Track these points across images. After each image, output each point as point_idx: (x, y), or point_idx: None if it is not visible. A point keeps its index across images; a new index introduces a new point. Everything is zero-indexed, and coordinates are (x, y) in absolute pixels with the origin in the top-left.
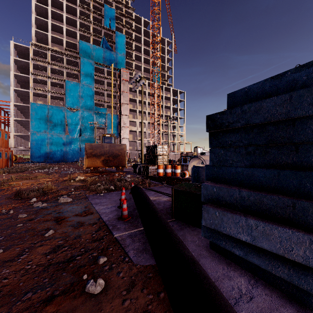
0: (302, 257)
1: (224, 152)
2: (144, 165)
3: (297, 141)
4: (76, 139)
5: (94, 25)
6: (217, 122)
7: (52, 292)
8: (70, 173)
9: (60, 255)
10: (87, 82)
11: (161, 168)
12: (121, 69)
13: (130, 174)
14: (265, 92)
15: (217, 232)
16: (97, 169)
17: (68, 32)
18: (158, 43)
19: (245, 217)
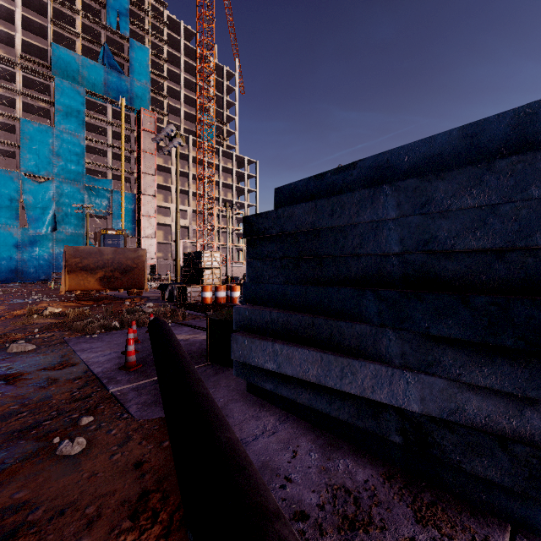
0: (316, 377)
1: (261, 266)
2: (179, 286)
3: (321, 254)
4: (44, 236)
5: (84, 18)
6: (254, 227)
7: (2, 461)
8: (31, 302)
9: (14, 423)
10: (70, 128)
11: (208, 290)
12: (141, 110)
13: (154, 301)
14: (310, 193)
15: (250, 366)
16: (89, 294)
17: (26, 22)
18: (210, 74)
19: (272, 342)
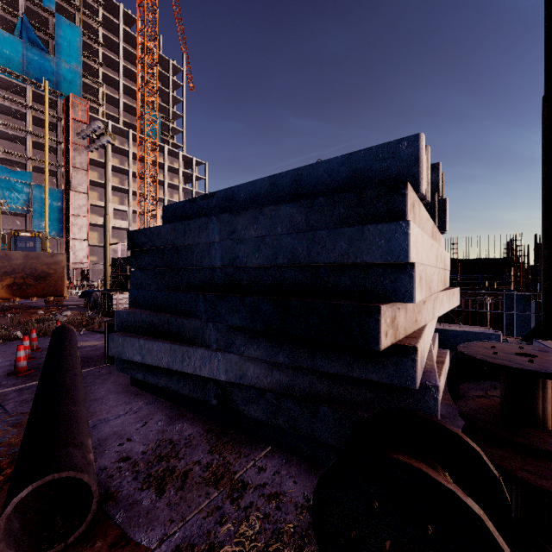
0: (167, 363)
1: (140, 275)
2: (105, 293)
3: (179, 266)
4: None
5: None
6: (135, 241)
7: None
8: None
9: None
10: None
11: None
12: (70, 97)
13: (75, 310)
14: (186, 213)
15: (127, 361)
16: None
17: None
18: (152, 66)
19: (138, 339)
